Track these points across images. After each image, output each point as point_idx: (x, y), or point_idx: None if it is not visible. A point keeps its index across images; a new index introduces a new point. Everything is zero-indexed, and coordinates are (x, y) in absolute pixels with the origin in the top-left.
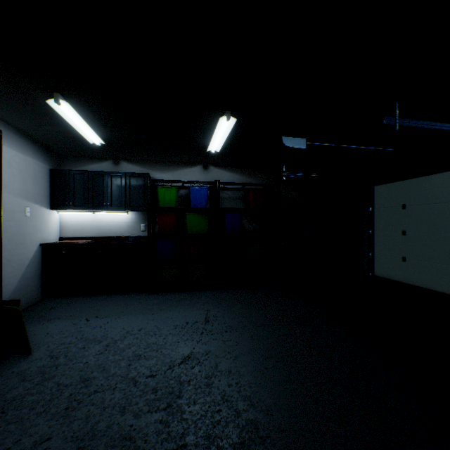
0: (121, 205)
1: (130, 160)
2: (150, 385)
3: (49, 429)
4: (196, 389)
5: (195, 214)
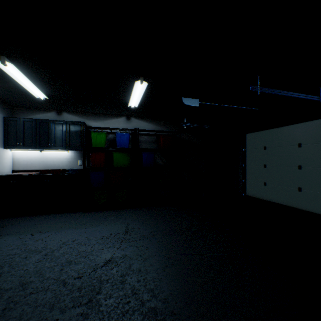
0: (63, 146)
1: (70, 112)
2: (76, 285)
3: None
4: (112, 286)
5: (119, 153)
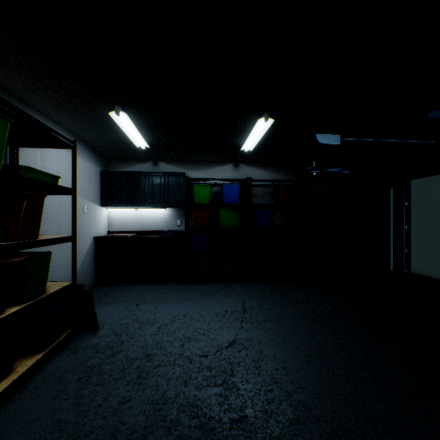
0: (161, 202)
1: (167, 161)
2: (204, 364)
3: (128, 392)
4: (246, 370)
5: (227, 210)
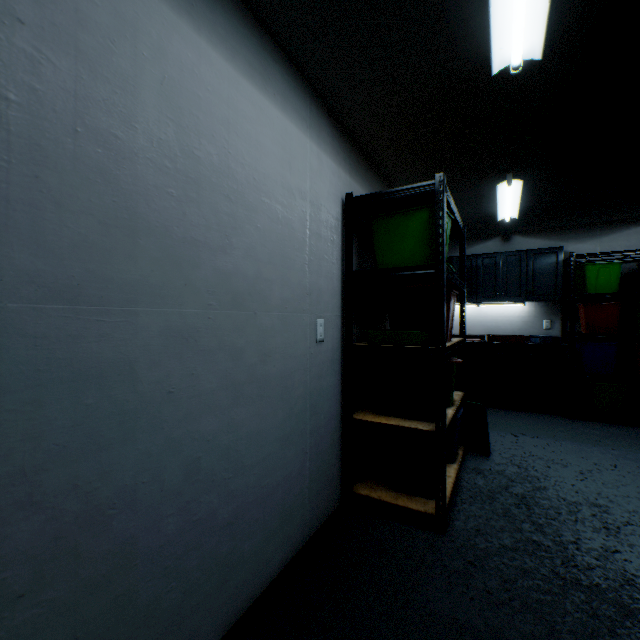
0: (520, 294)
1: (525, 232)
2: None
3: (605, 541)
4: None
5: None
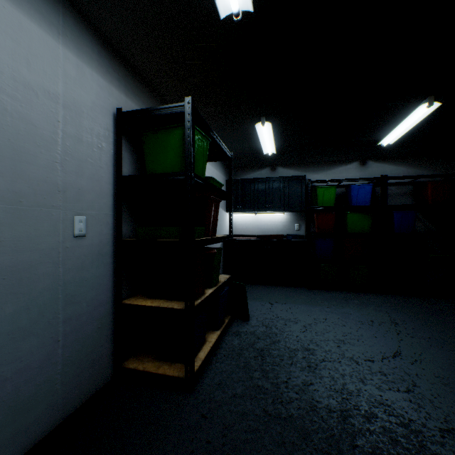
0: (280, 206)
1: (285, 165)
2: (373, 368)
3: (306, 377)
4: (431, 384)
5: (356, 213)
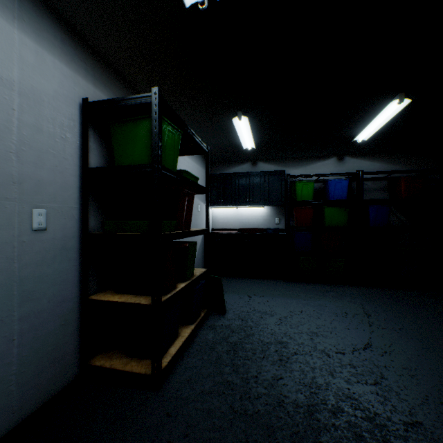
0: (261, 201)
1: (265, 160)
2: (343, 360)
3: (276, 371)
4: (399, 376)
5: (333, 207)
